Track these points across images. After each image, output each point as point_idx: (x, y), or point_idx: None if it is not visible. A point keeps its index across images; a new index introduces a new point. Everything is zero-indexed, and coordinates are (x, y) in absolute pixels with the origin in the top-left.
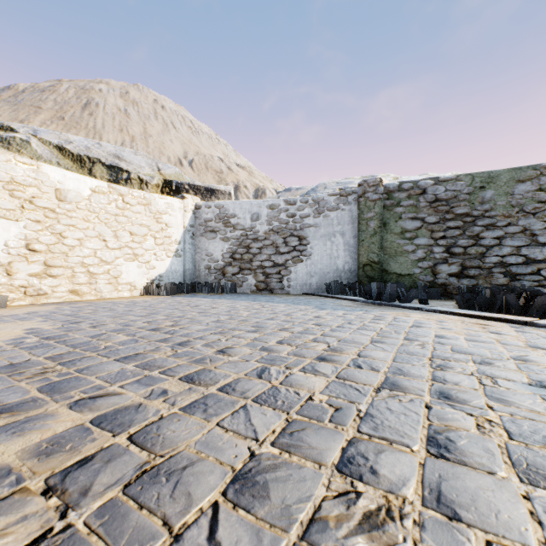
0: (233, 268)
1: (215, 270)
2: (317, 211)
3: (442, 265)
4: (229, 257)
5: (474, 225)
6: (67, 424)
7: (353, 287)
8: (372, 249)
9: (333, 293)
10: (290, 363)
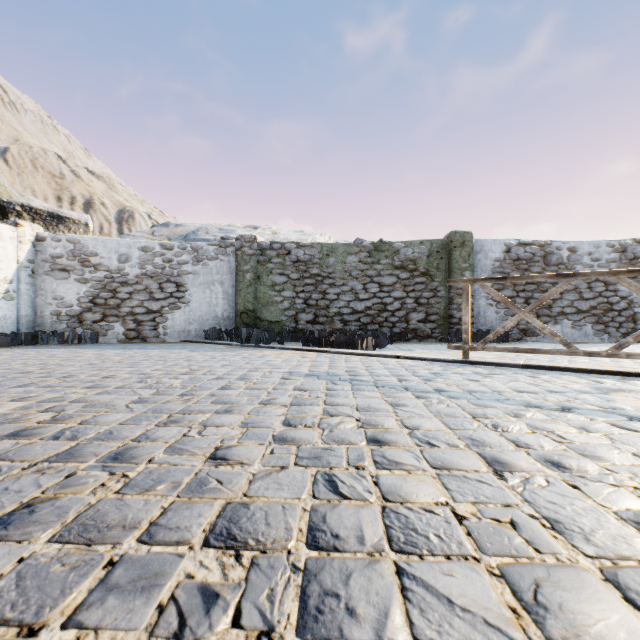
0: (94, 314)
1: (68, 316)
2: (197, 258)
3: (302, 314)
4: (89, 301)
5: (323, 283)
6: (21, 404)
7: (231, 333)
8: (248, 299)
9: (211, 339)
10: (161, 377)
